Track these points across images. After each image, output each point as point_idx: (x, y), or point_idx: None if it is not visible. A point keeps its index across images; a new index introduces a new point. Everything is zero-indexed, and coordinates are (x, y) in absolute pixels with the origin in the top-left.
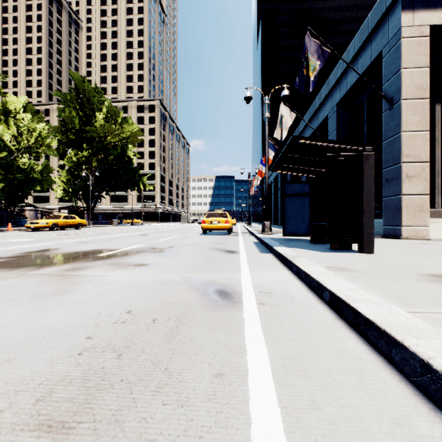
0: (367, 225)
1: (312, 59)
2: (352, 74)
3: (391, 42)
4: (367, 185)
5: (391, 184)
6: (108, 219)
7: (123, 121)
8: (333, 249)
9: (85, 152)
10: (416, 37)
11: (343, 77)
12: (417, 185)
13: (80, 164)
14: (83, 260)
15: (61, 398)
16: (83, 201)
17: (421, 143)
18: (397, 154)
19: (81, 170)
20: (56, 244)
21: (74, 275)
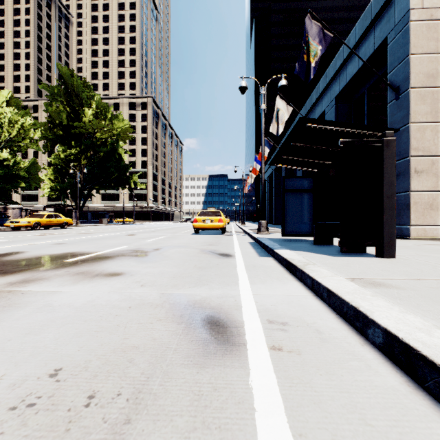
0: (388, 224)
1: (313, 44)
2: (353, 65)
3: (397, 27)
4: (387, 177)
5: (398, 179)
6: (97, 218)
7: (113, 116)
8: (344, 252)
9: (73, 149)
10: (426, 20)
11: (342, 69)
12: (426, 181)
13: (68, 160)
14: (44, 268)
15: None
16: (72, 199)
17: (431, 136)
18: (405, 147)
19: (69, 167)
20: (27, 246)
21: (16, 291)
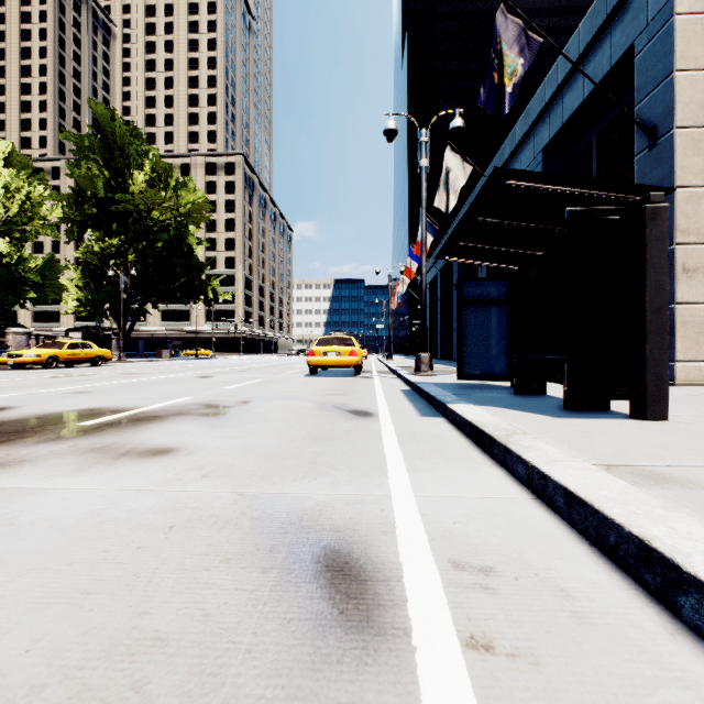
0: (654, 360)
1: (509, 55)
2: (573, 94)
3: (652, 25)
4: (653, 274)
5: None
6: (154, 349)
7: (179, 184)
8: (571, 410)
9: (114, 237)
10: (702, 13)
11: (556, 101)
12: (703, 286)
13: (106, 256)
14: (35, 439)
15: None
16: (113, 318)
17: None
18: None
19: (107, 267)
20: (22, 397)
21: None
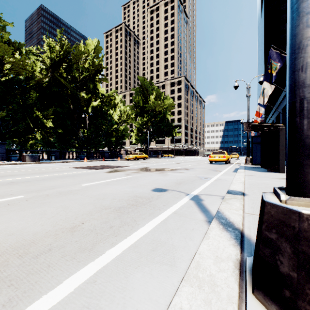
0: (281, 160)
1: (274, 63)
2: None
3: None
4: (281, 142)
5: None
6: (155, 154)
7: (164, 98)
8: (268, 171)
9: (145, 118)
10: None
11: None
12: None
13: (142, 124)
14: (162, 170)
15: (177, 183)
16: (144, 144)
17: None
18: None
19: (143, 128)
20: (146, 166)
21: (164, 173)
